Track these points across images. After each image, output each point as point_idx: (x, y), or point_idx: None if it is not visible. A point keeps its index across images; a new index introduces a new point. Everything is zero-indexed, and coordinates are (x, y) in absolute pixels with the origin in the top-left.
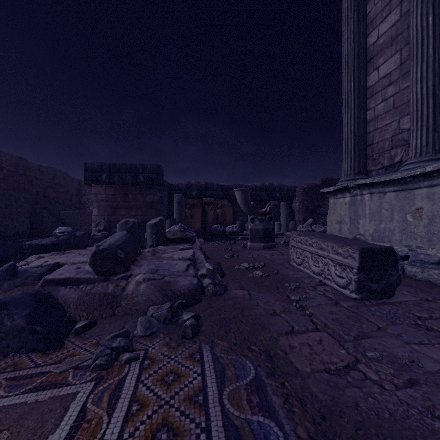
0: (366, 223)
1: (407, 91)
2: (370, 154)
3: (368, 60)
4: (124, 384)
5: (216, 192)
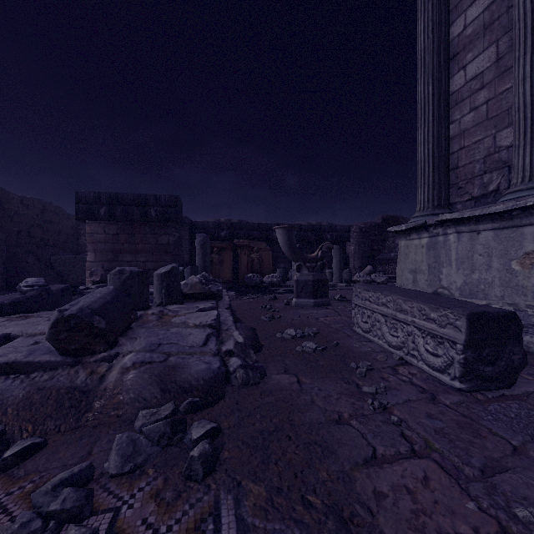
0: (452, 272)
1: (506, 95)
2: (454, 181)
3: (451, 58)
4: None
5: (252, 232)
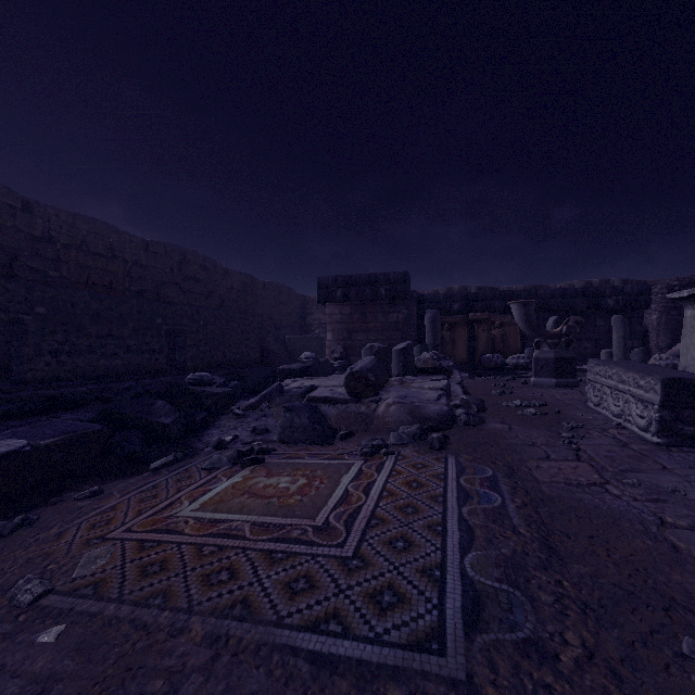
0: None
1: None
2: None
3: None
4: (384, 464)
5: (492, 302)
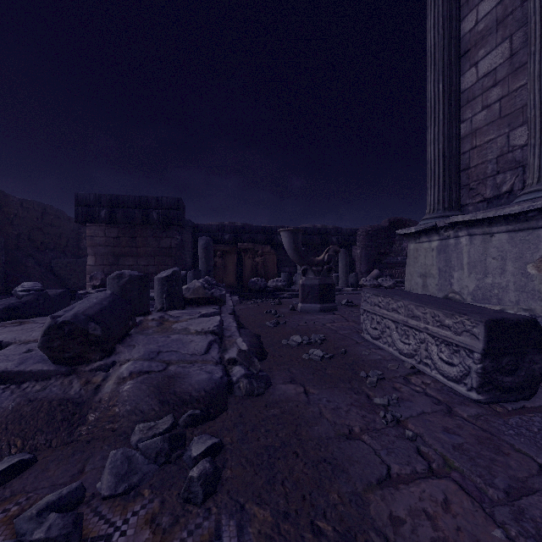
0: (464, 276)
1: (520, 92)
2: (466, 182)
3: (462, 54)
4: None
5: (256, 235)
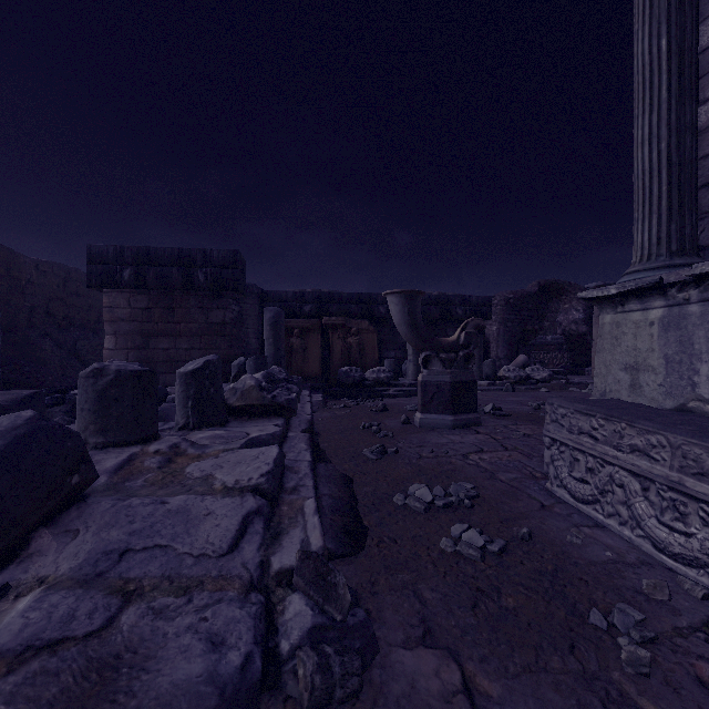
0: None
1: None
2: None
3: None
4: None
5: (348, 305)
